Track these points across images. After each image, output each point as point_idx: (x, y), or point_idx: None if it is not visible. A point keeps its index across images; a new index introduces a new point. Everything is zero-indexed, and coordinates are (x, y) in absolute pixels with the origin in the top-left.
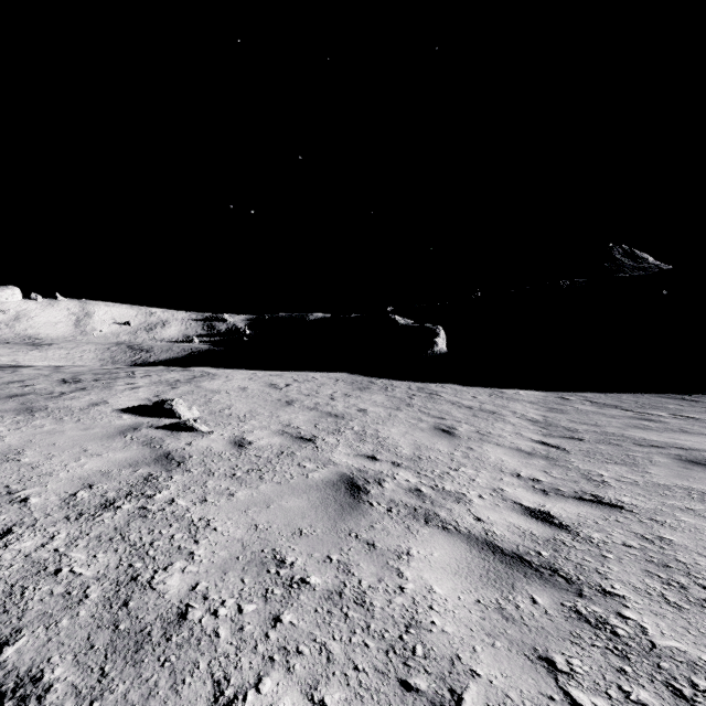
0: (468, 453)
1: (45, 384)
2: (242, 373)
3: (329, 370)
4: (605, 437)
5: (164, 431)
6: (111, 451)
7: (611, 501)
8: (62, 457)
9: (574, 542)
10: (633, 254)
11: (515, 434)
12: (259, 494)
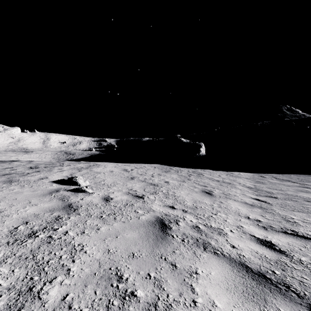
0: (220, 205)
1: (22, 169)
2: (111, 164)
3: (151, 163)
4: (288, 196)
5: (71, 192)
6: (42, 203)
7: (303, 234)
8: (17, 206)
9: (292, 263)
10: (292, 109)
11: (242, 194)
12: (113, 229)
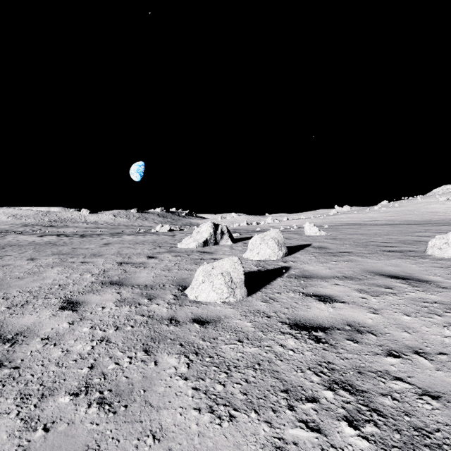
0: None
1: None
2: None
3: None
4: None
5: None
6: None
7: None
8: None
9: None
10: None
11: None
12: None
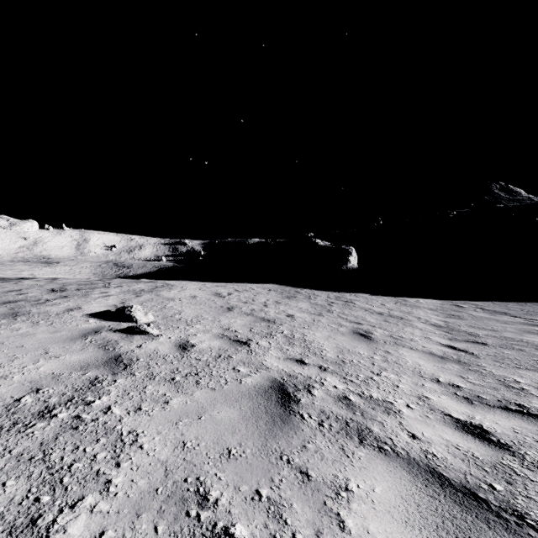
0: (386, 357)
1: (37, 292)
2: (194, 284)
3: (263, 282)
4: (506, 342)
5: (121, 334)
6: (69, 353)
7: None
8: (23, 359)
9: (524, 469)
10: (509, 189)
11: (424, 338)
12: (193, 402)
